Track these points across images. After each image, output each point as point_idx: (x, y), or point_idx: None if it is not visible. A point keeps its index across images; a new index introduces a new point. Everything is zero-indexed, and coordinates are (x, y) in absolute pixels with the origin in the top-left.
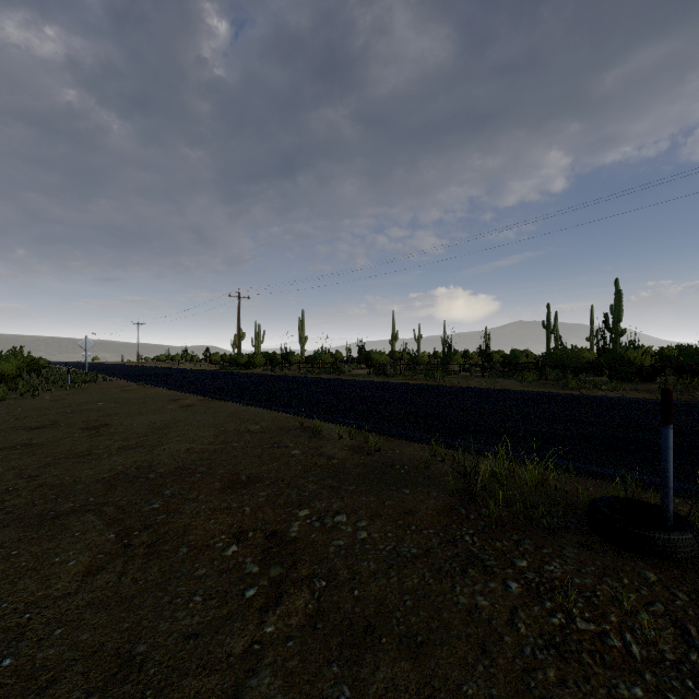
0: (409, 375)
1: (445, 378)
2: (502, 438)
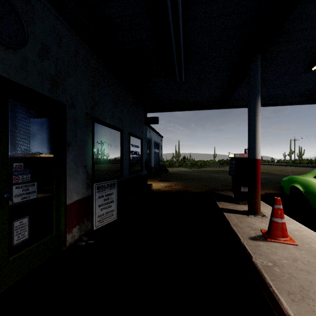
0: None
1: None
2: None
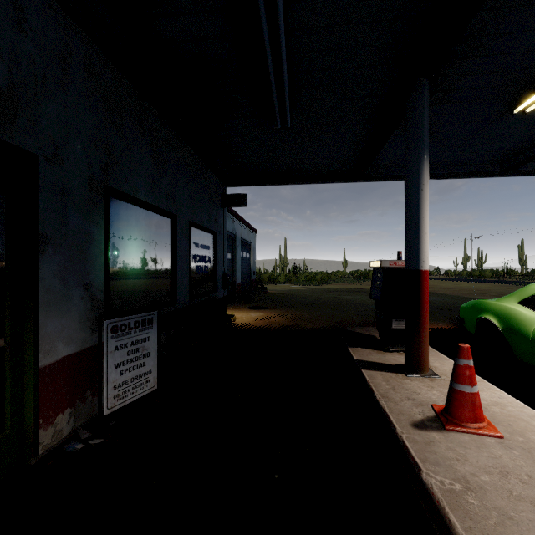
0: None
1: None
2: None
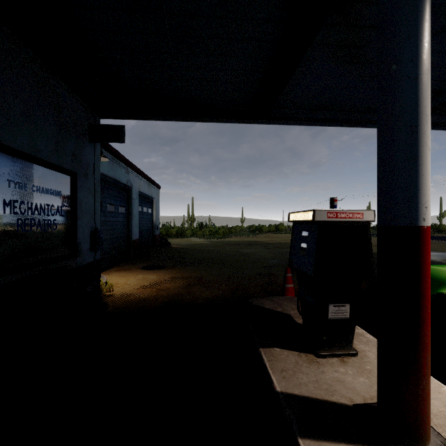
0: None
1: (435, 234)
2: None
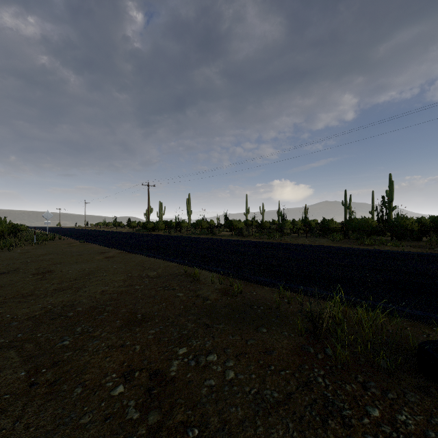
0: (257, 235)
1: (281, 237)
2: (337, 287)
